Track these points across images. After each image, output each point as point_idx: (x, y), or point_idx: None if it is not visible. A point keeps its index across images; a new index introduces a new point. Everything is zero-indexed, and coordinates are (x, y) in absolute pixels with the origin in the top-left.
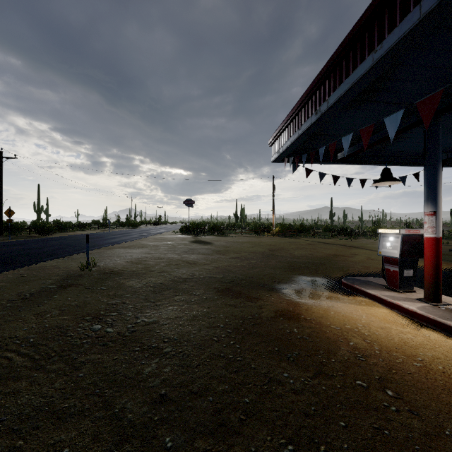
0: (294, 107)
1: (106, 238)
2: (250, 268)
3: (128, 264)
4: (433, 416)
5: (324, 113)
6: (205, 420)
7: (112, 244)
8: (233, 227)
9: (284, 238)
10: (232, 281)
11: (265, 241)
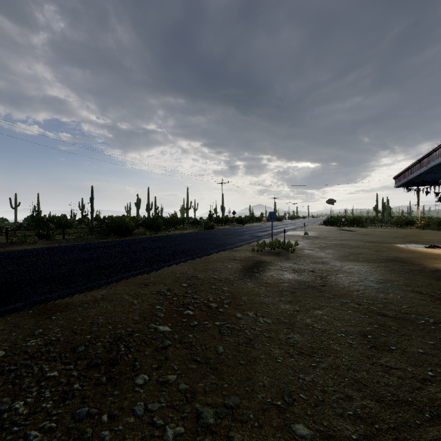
0: (401, 171)
1: (281, 227)
2: (382, 240)
3: (318, 235)
4: (416, 253)
5: (409, 180)
6: (366, 248)
7: (293, 229)
8: (372, 221)
9: (428, 230)
10: (371, 241)
11: (403, 231)
